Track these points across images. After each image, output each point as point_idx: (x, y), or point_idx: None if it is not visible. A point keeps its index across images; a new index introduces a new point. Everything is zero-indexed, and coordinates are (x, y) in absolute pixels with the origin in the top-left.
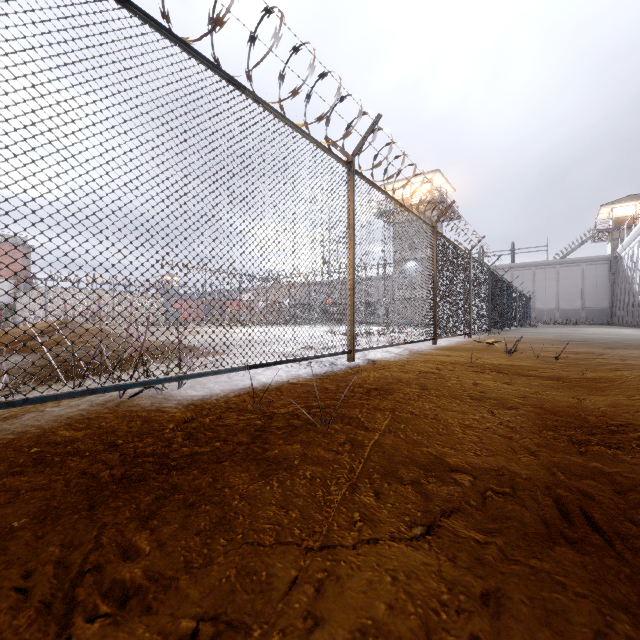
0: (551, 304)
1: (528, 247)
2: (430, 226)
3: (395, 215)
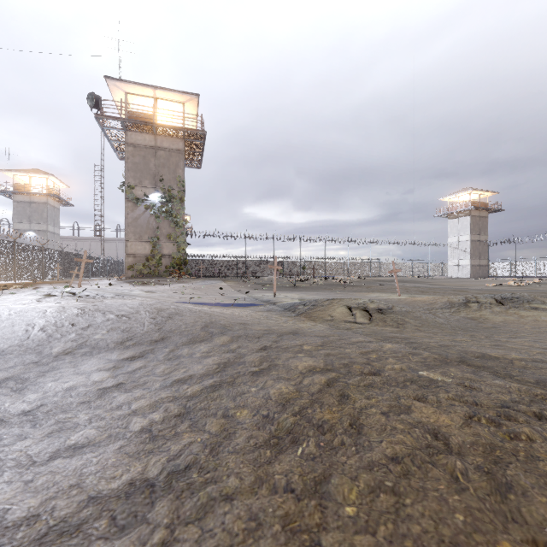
0: None
1: None
2: (12, 241)
3: (15, 195)
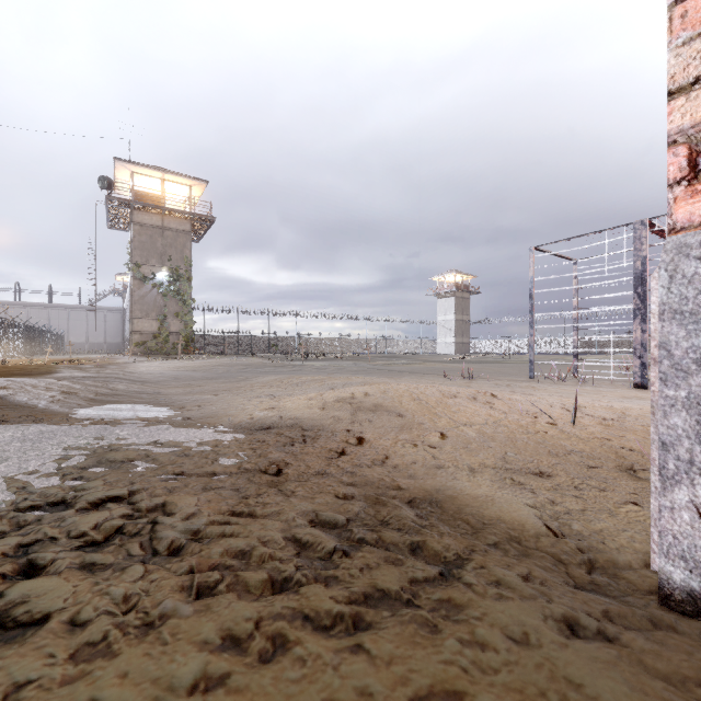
0: (83, 338)
1: (64, 292)
2: None
3: None
